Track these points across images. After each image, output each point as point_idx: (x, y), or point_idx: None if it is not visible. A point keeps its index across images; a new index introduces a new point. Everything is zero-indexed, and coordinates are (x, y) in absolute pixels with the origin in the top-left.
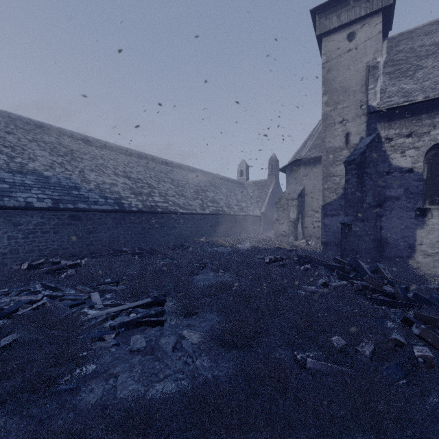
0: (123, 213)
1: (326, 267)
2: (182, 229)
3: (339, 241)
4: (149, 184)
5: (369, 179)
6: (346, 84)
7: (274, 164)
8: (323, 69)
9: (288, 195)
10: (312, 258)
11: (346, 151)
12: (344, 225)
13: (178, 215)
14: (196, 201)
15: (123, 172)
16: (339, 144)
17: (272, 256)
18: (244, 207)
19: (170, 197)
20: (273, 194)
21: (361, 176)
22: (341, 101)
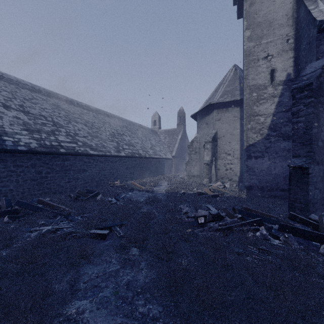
0: (2, 153)
1: (287, 231)
2: (94, 172)
3: (264, 185)
4: (55, 122)
5: (323, 111)
6: (271, 17)
7: (182, 115)
8: (245, 2)
9: (199, 139)
10: (255, 212)
11: (271, 89)
12: (295, 169)
13: (89, 157)
14: (111, 143)
15: (19, 106)
16: (263, 81)
17: (206, 212)
18: (158, 151)
19: (80, 138)
20: (181, 140)
21: (317, 106)
22: (265, 36)
